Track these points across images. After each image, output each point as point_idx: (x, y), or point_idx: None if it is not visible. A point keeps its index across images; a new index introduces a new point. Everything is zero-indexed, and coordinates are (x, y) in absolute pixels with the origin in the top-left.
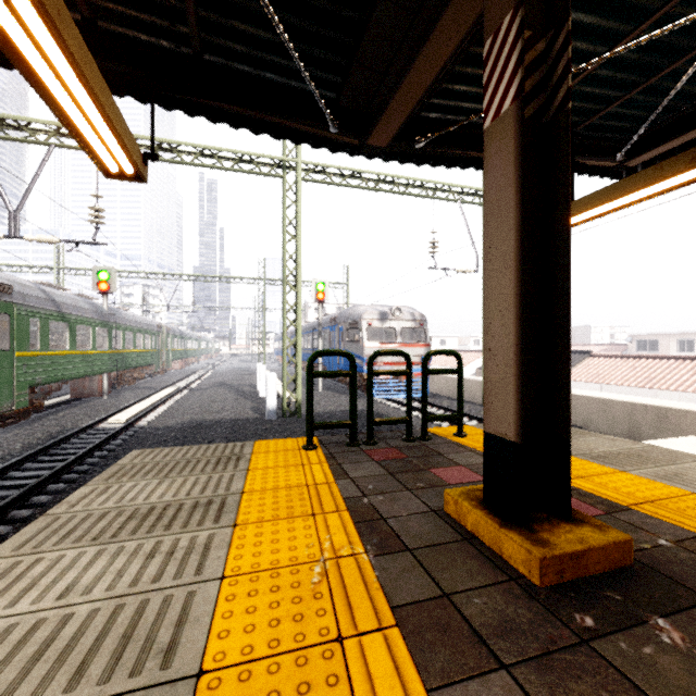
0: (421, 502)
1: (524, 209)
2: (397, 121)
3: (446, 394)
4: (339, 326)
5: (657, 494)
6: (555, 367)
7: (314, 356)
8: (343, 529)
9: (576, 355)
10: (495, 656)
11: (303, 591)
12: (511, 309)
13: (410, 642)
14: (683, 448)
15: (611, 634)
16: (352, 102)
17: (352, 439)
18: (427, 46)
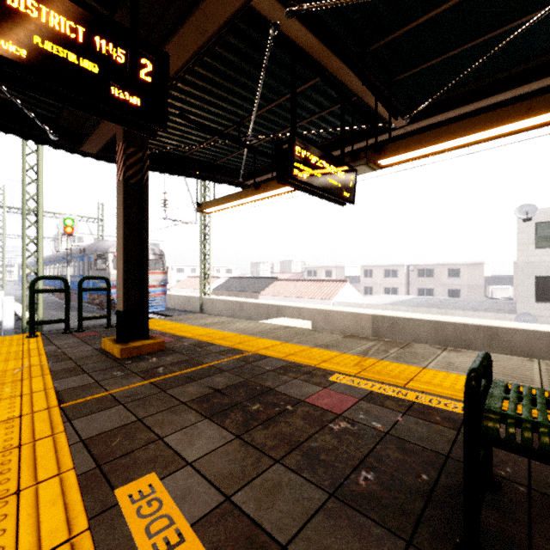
0: (92, 347)
1: (132, 219)
2: (98, 145)
3: (179, 307)
4: (88, 257)
5: (207, 333)
6: (144, 282)
7: (36, 279)
8: (39, 359)
9: (270, 279)
10: (86, 372)
11: (8, 375)
12: (122, 259)
13: (54, 376)
14: (272, 323)
15: (134, 363)
16: (68, 125)
17: (66, 330)
18: (104, 123)
